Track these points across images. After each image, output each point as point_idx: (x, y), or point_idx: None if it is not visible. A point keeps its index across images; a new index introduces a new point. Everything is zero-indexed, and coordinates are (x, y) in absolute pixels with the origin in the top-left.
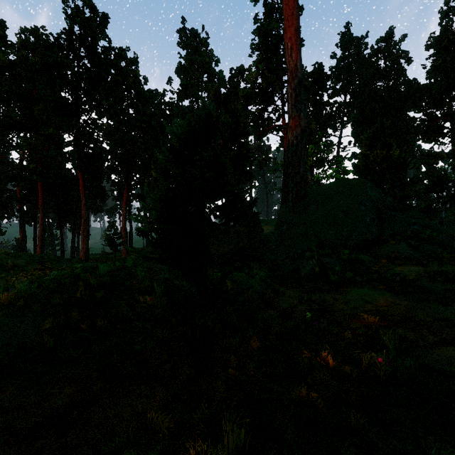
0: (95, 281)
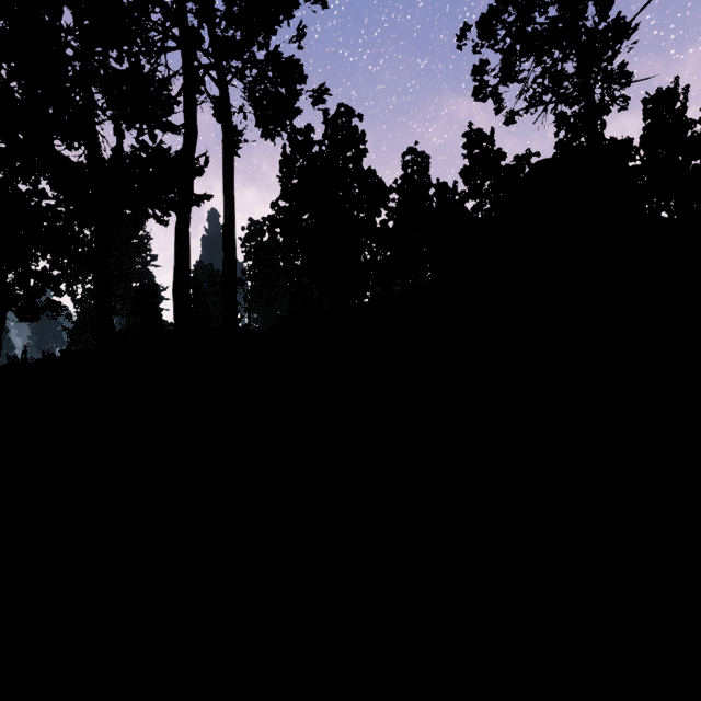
0: None
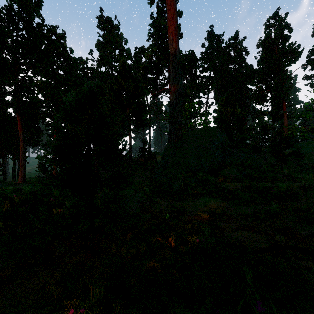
0: (20, 199)
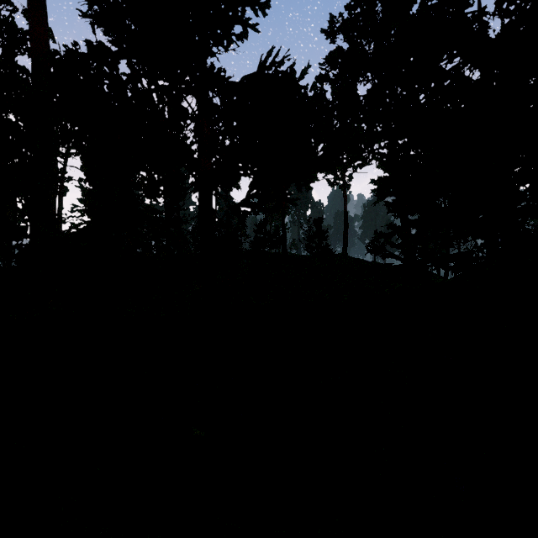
0: None
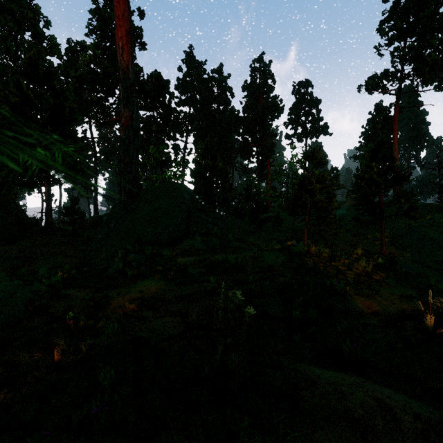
0: None
